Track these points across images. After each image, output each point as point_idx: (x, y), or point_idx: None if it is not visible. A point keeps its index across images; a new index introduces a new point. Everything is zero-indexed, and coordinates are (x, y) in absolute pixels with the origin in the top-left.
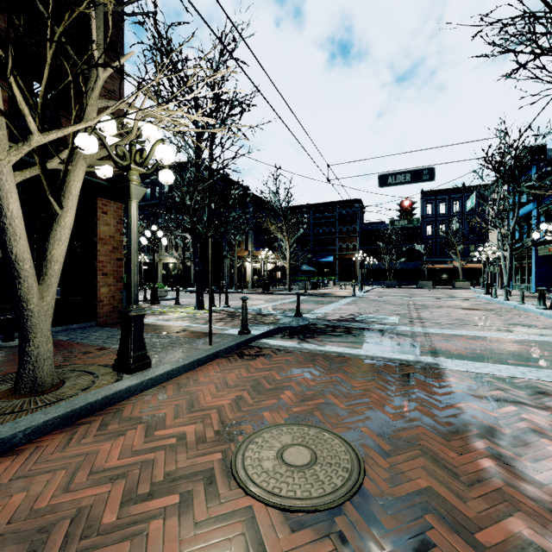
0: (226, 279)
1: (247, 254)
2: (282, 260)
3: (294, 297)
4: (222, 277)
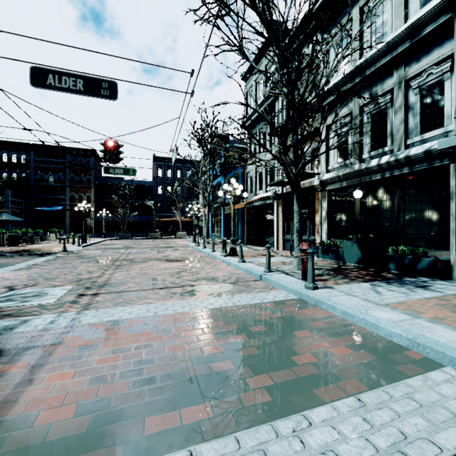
0: None
1: None
2: None
3: None
4: None
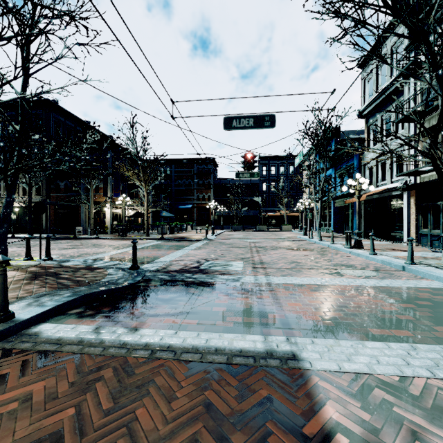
0: (83, 224)
1: (105, 200)
2: (140, 206)
3: (149, 241)
4: (79, 222)
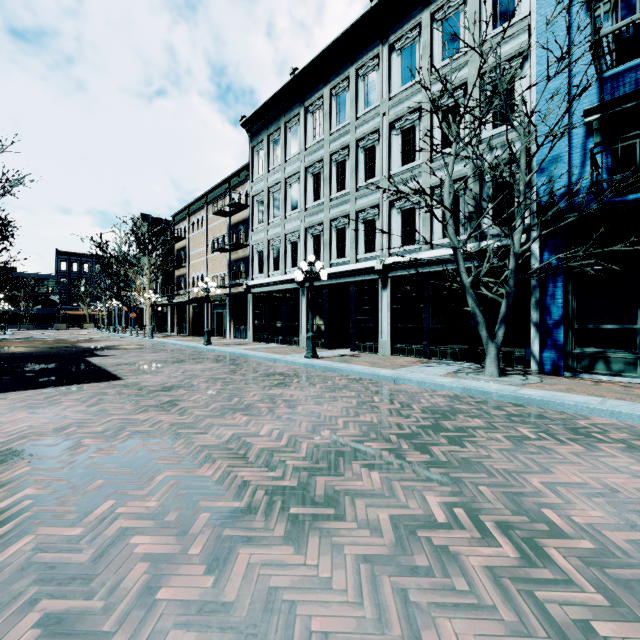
0: None
1: None
2: None
3: None
4: None
